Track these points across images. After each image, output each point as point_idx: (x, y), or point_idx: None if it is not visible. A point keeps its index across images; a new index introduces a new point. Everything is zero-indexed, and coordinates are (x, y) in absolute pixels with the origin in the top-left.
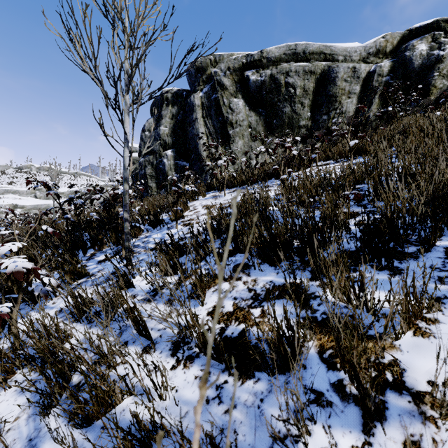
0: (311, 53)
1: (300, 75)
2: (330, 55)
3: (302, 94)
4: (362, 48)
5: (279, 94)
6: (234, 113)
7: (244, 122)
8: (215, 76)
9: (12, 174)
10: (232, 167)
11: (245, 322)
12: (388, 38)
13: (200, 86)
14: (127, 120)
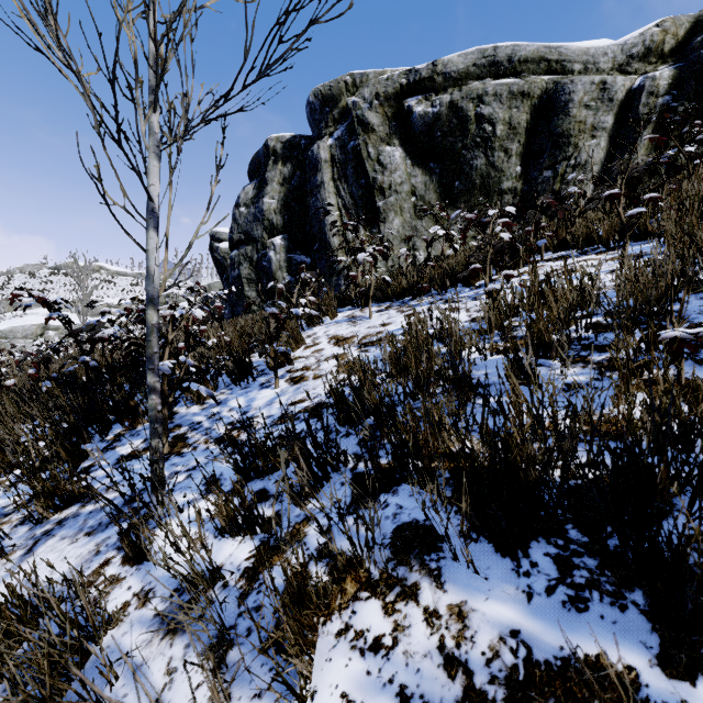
0: (523, 61)
1: (503, 101)
2: (558, 63)
3: (507, 133)
4: (617, 48)
5: (465, 135)
6: (387, 170)
7: (404, 186)
8: (353, 110)
9: (45, 277)
10: (382, 264)
11: None
12: (667, 25)
13: (329, 128)
14: (153, 170)
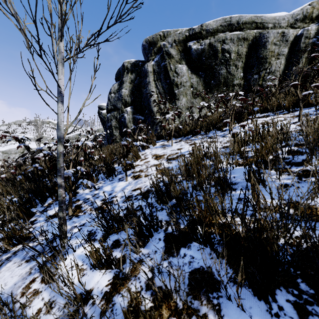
0: (244, 23)
1: (235, 42)
2: (261, 24)
3: (236, 57)
4: (289, 16)
5: (216, 58)
6: (179, 76)
7: (187, 83)
8: (163, 48)
9: (25, 126)
10: (177, 119)
11: None
12: (314, 4)
13: (152, 56)
14: (60, 71)
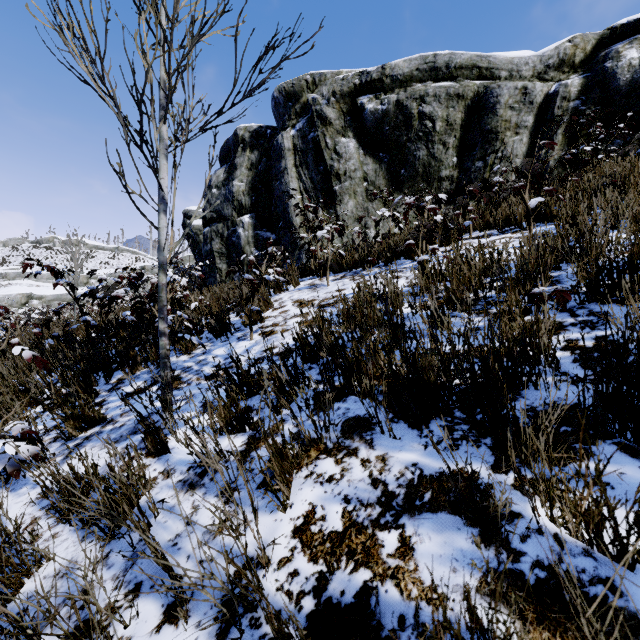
0: (459, 67)
1: (442, 101)
2: (488, 70)
3: (445, 129)
4: (536, 58)
5: (410, 130)
6: (342, 159)
7: (357, 172)
8: (313, 105)
9: (27, 251)
10: (338, 240)
11: (368, 565)
12: (577, 41)
13: (292, 120)
14: (163, 167)
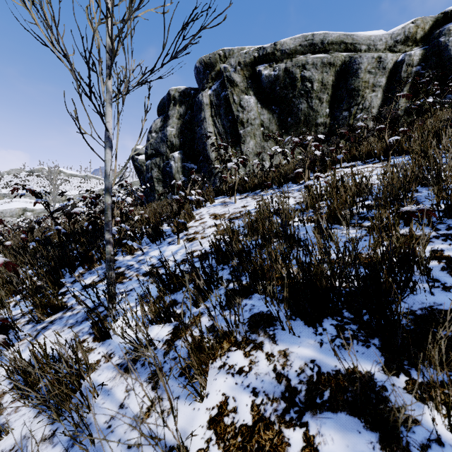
0: (330, 43)
1: (318, 68)
2: (352, 45)
3: (320, 88)
4: (388, 36)
5: (294, 89)
6: (245, 111)
7: (256, 120)
8: (224, 72)
9: (24, 178)
10: (242, 169)
11: None
12: (418, 23)
13: (209, 83)
14: (109, 113)
